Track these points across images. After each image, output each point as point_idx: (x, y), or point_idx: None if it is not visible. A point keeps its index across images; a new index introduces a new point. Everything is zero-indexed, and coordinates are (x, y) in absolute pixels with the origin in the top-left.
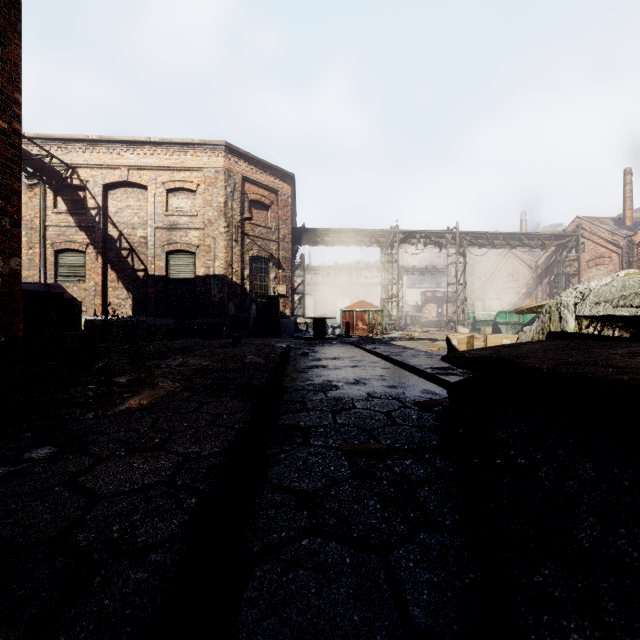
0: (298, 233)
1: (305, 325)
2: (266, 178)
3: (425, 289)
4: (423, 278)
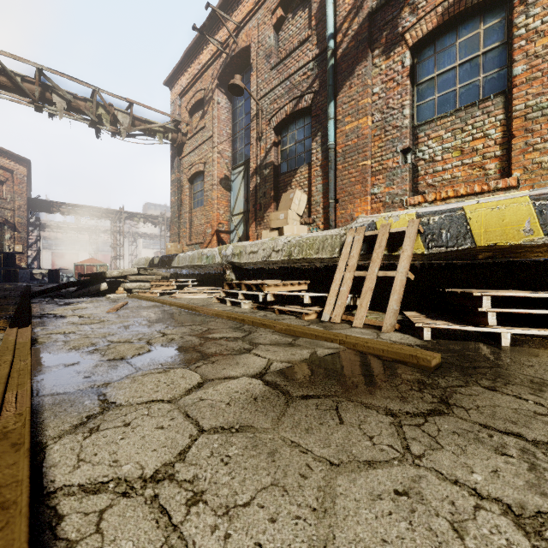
0: (34, 202)
1: (41, 275)
2: (1, 160)
3: (158, 250)
4: (156, 241)
